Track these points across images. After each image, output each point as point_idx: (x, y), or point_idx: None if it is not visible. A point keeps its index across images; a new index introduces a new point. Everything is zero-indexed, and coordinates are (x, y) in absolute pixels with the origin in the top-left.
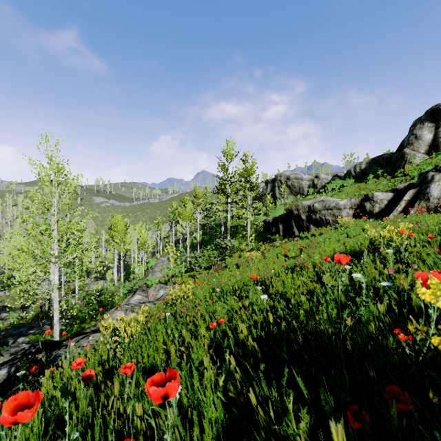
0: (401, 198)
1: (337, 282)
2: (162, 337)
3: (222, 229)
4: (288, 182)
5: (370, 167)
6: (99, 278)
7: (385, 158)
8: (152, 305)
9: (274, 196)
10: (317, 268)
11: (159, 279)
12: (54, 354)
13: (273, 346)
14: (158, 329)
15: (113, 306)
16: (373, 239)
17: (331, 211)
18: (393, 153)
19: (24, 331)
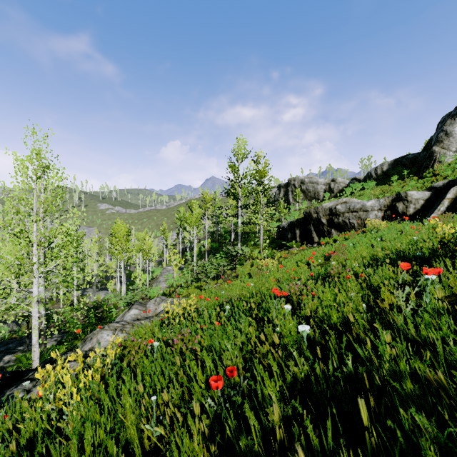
0: (440, 197)
1: (424, 302)
2: (133, 397)
3: (232, 236)
4: (302, 187)
5: (393, 168)
6: (102, 288)
7: (409, 159)
8: (148, 323)
9: (287, 201)
10: (360, 279)
11: (163, 290)
12: (8, 394)
13: (338, 437)
14: (126, 382)
15: (111, 320)
16: (446, 238)
17: (357, 213)
18: (418, 153)
19: (12, 348)
